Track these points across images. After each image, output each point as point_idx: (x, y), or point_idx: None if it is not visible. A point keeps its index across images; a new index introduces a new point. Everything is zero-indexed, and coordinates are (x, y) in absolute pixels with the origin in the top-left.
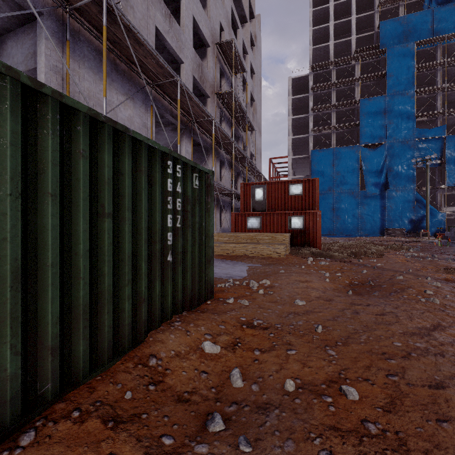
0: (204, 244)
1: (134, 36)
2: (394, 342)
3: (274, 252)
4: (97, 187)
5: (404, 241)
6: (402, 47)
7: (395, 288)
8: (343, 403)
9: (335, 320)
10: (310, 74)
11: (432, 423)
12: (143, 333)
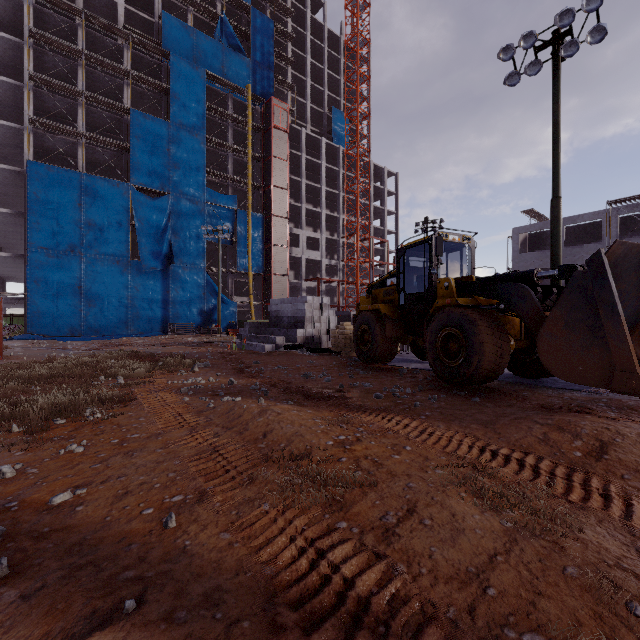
0: None
1: None
2: None
3: None
4: None
5: (192, 343)
6: (191, 66)
7: None
8: None
9: None
10: (26, 1)
11: None
12: None
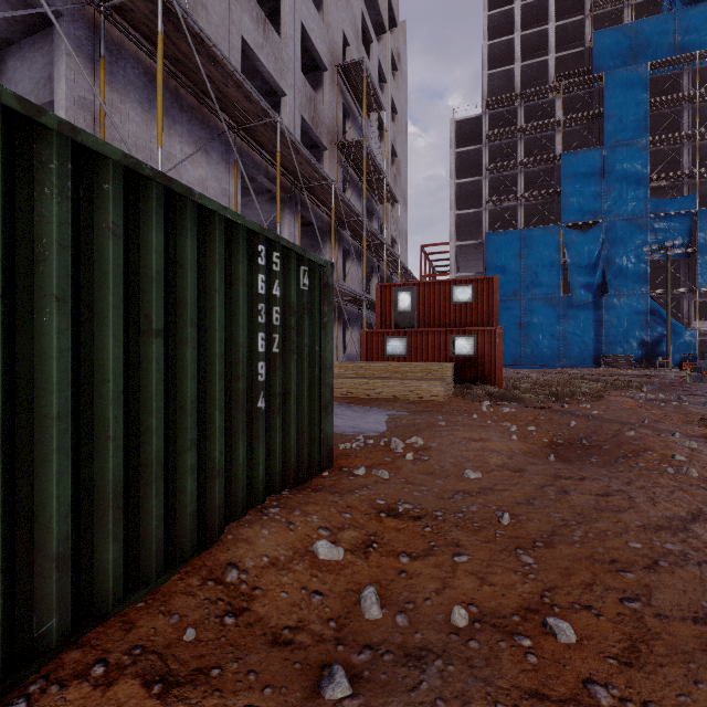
0: (317, 380)
1: (208, 51)
2: (630, 541)
3: (429, 392)
4: (139, 286)
5: (633, 375)
6: (627, 72)
7: (624, 450)
8: (551, 649)
9: (530, 504)
10: (484, 114)
11: (705, 687)
12: (216, 528)
